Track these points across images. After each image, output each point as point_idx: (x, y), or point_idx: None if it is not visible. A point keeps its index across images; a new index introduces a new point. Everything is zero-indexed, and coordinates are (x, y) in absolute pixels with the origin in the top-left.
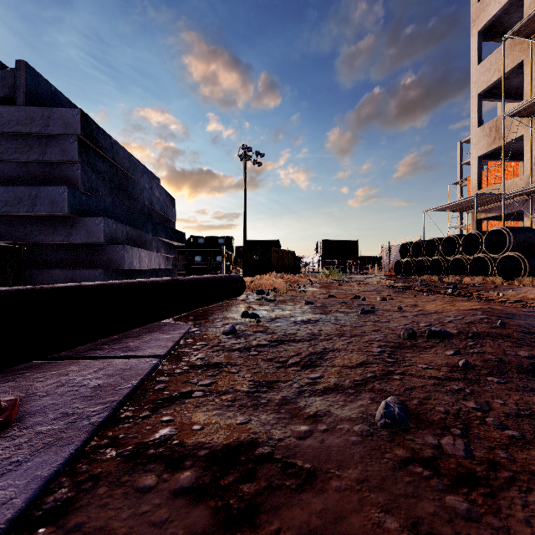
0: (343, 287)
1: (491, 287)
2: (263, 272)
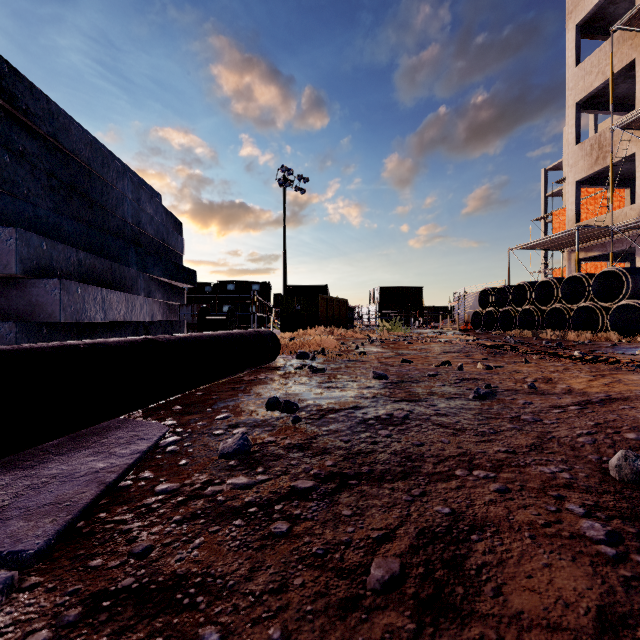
0: (416, 346)
1: (607, 345)
2: (307, 325)
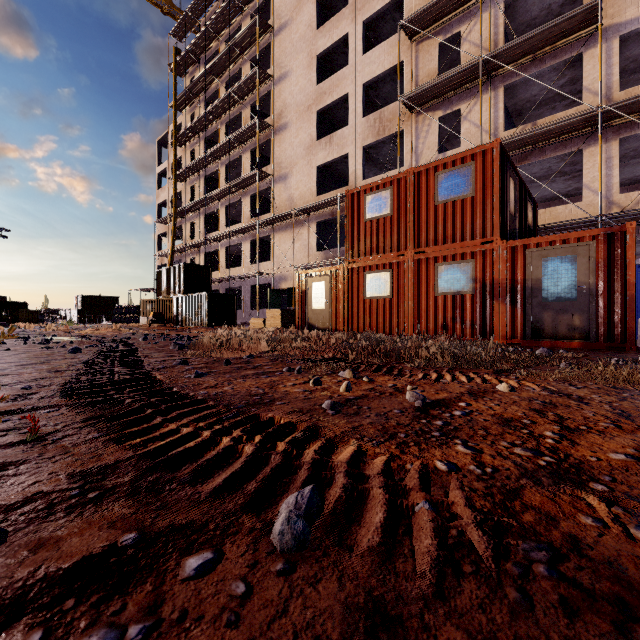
0: None
1: None
2: (12, 323)
